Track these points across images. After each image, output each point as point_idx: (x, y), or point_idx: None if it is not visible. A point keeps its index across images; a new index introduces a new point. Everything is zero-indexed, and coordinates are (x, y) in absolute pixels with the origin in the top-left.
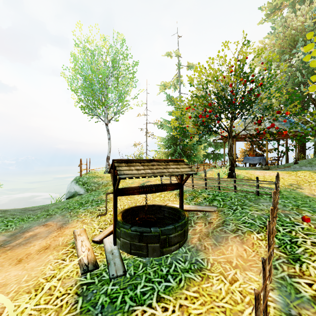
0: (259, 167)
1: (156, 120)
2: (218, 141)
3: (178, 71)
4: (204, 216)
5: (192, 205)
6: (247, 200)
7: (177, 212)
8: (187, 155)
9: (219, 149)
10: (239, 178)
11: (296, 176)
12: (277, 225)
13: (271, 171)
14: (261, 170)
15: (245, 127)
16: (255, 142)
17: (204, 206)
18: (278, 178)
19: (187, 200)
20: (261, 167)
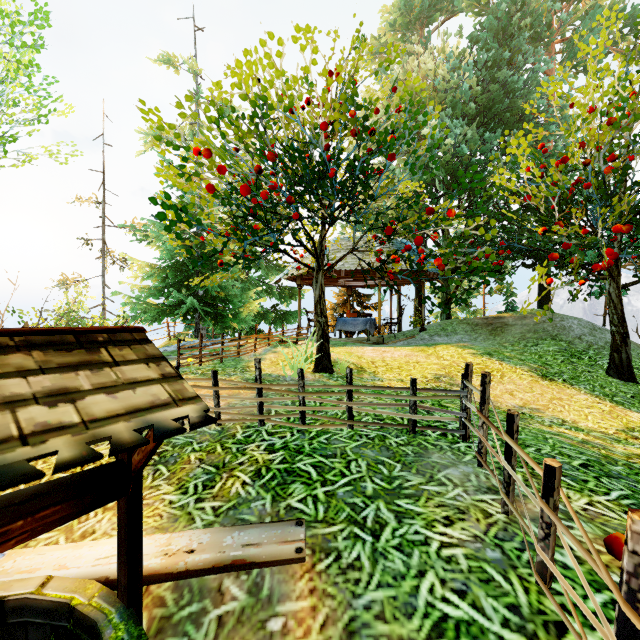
0: (365, 338)
1: (133, 221)
2: (286, 286)
3: (196, 109)
4: (254, 602)
5: (202, 531)
6: (396, 464)
7: (97, 639)
8: (217, 313)
9: (288, 301)
10: (340, 369)
11: (438, 356)
12: (570, 620)
13: (393, 348)
14: (370, 344)
15: (355, 245)
16: (353, 291)
17: (253, 525)
18: (469, 381)
19: (188, 495)
20: (369, 338)
